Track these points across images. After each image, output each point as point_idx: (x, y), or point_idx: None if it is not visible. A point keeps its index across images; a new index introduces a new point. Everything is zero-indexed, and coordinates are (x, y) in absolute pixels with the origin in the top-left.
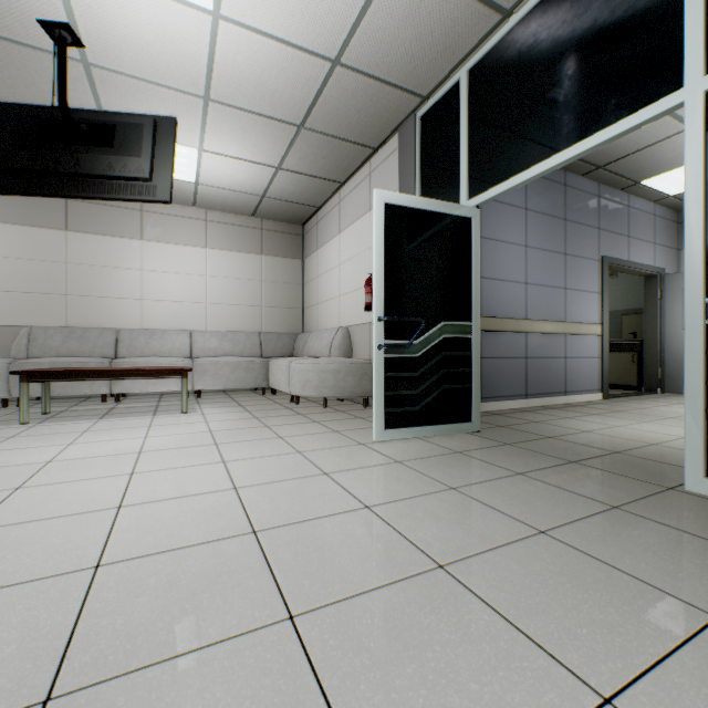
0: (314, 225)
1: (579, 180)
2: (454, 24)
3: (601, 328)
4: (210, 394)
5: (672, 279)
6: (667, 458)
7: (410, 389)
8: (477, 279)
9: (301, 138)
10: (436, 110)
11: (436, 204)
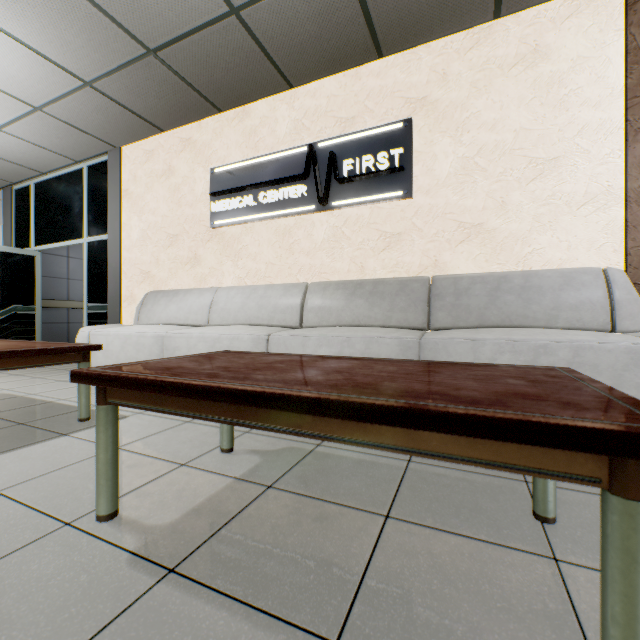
0: None
1: None
2: (16, 169)
3: None
4: None
5: None
6: None
7: None
8: (39, 285)
9: None
10: (23, 191)
11: (9, 248)
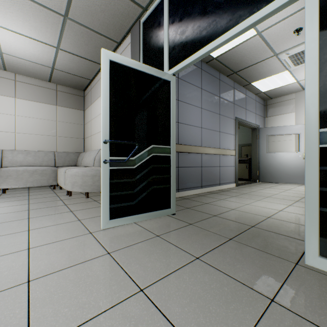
0: (89, 90)
1: (225, 78)
2: None
3: (235, 152)
4: (16, 190)
5: (262, 130)
6: (280, 229)
7: (129, 190)
8: (173, 119)
9: (68, 27)
10: (151, 17)
11: (147, 67)
